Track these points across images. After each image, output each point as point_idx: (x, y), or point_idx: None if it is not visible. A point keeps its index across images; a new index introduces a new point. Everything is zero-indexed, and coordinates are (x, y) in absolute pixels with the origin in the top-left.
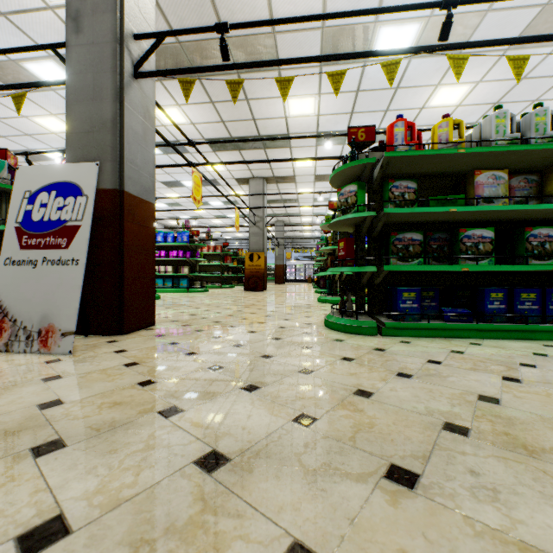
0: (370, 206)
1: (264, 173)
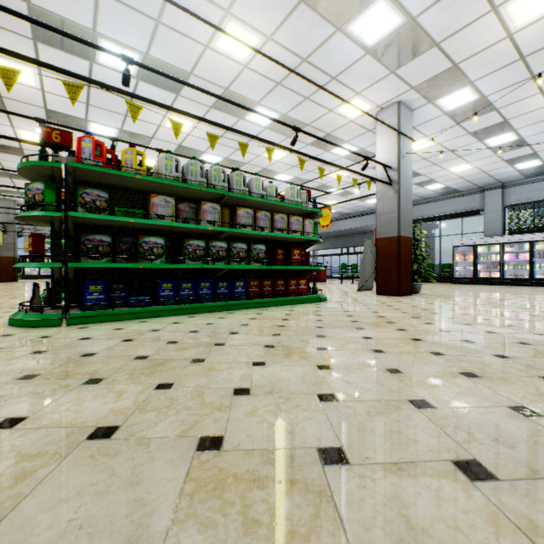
0: (67, 206)
1: None
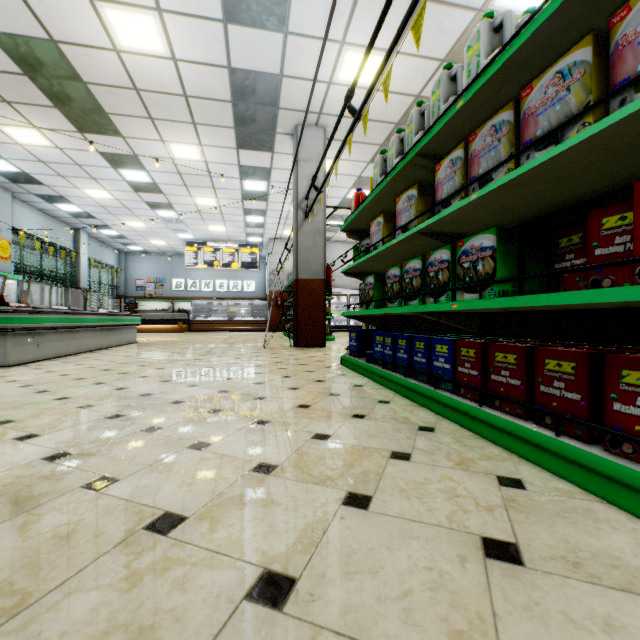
0: None
1: None
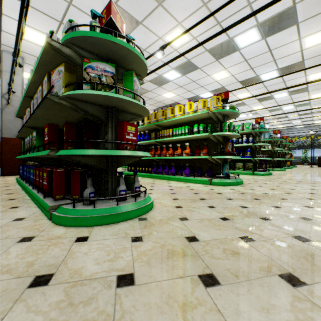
0: None
1: (160, 104)
